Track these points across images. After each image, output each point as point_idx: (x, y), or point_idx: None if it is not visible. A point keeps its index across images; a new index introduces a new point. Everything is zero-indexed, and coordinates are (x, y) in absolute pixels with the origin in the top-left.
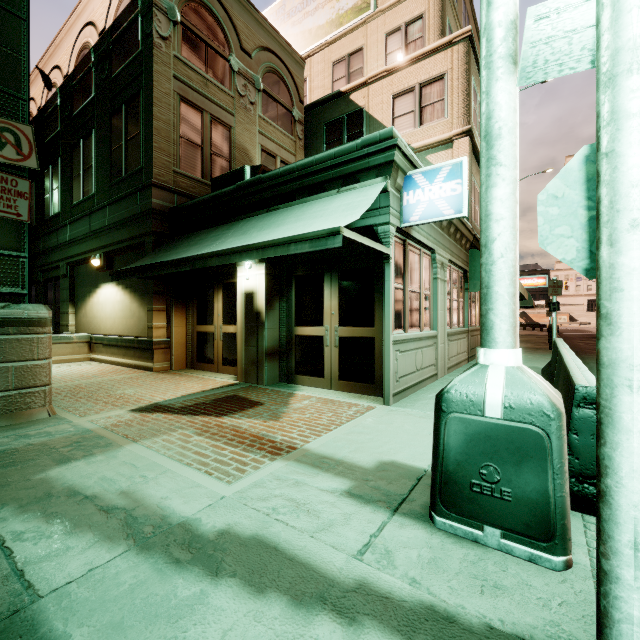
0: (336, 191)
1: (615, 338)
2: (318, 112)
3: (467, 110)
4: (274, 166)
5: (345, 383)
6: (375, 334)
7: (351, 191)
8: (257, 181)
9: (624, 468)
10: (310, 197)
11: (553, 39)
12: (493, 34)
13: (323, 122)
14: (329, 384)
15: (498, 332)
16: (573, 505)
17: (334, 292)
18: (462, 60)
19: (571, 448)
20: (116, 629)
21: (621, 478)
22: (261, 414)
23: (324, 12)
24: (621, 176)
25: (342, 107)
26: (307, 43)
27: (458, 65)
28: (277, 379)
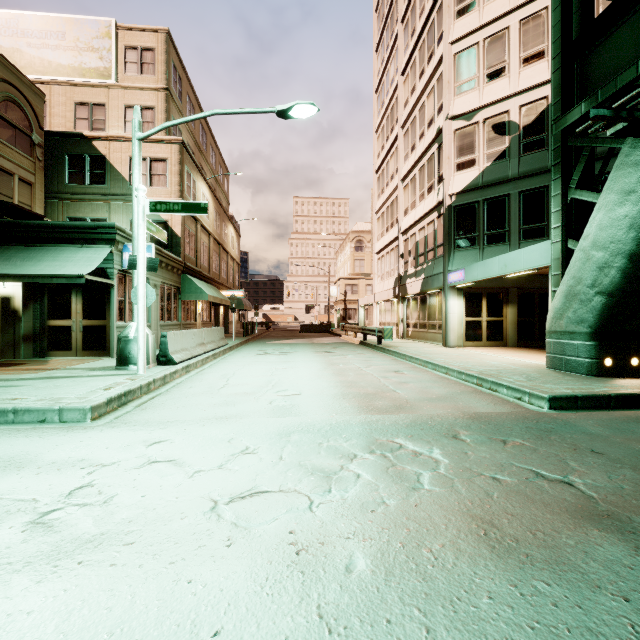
0: (81, 246)
1: (138, 317)
2: (60, 141)
3: (181, 188)
4: (12, 183)
5: (87, 352)
6: (107, 324)
7: (91, 248)
8: (15, 223)
9: (139, 337)
10: (62, 245)
11: (134, 262)
12: (134, 240)
13: (66, 152)
14: (76, 354)
15: (135, 318)
16: (161, 364)
17: (79, 300)
18: (178, 156)
19: (160, 349)
20: (22, 383)
21: (138, 339)
22: (32, 365)
23: (66, 55)
24: (138, 292)
25: (85, 147)
26: (47, 71)
27: (175, 157)
28: (32, 355)
